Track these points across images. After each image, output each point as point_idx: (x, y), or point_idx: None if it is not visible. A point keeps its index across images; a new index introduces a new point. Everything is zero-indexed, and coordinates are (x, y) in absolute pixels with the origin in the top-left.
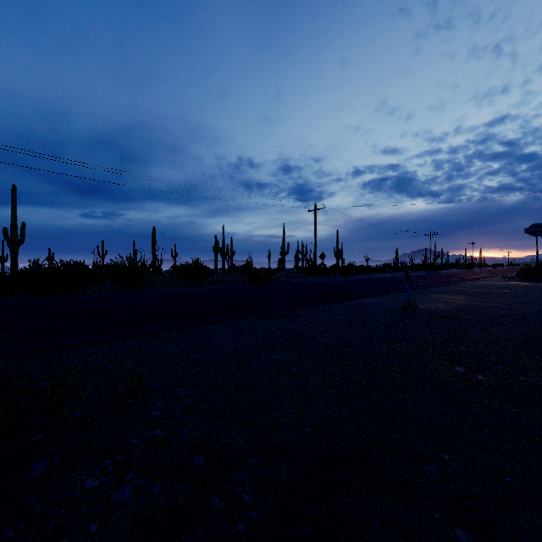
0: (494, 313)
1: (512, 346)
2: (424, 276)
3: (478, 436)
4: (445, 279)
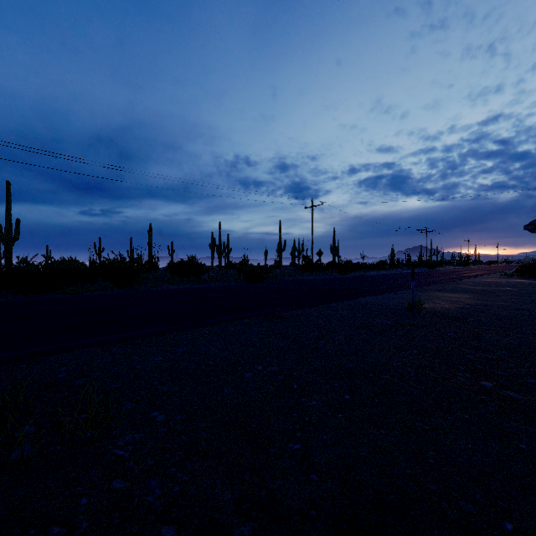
0: (505, 313)
1: None
2: (422, 273)
3: None
4: (444, 277)
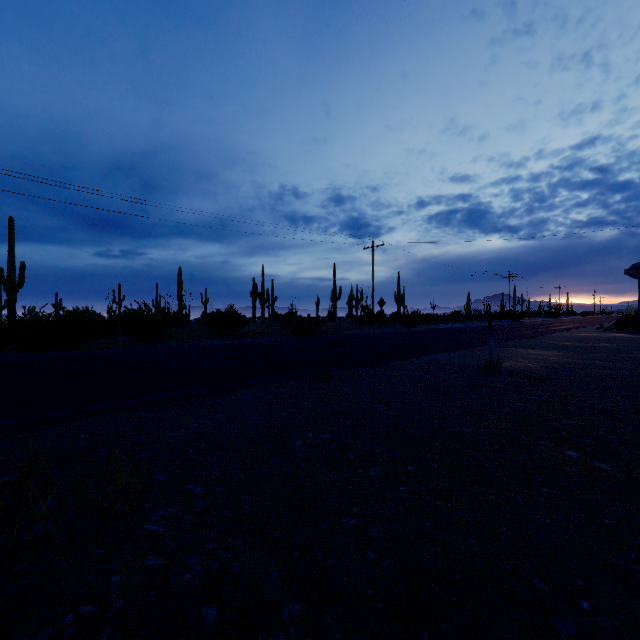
0: (599, 374)
1: (633, 419)
2: (503, 326)
3: (624, 565)
4: (529, 330)
